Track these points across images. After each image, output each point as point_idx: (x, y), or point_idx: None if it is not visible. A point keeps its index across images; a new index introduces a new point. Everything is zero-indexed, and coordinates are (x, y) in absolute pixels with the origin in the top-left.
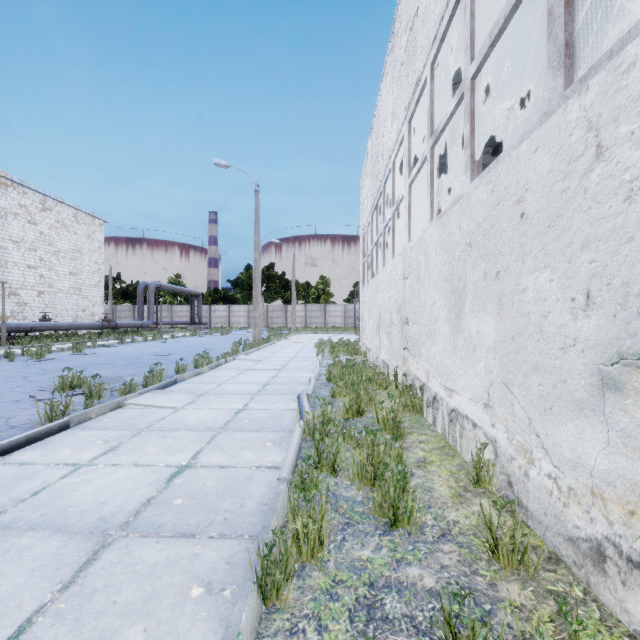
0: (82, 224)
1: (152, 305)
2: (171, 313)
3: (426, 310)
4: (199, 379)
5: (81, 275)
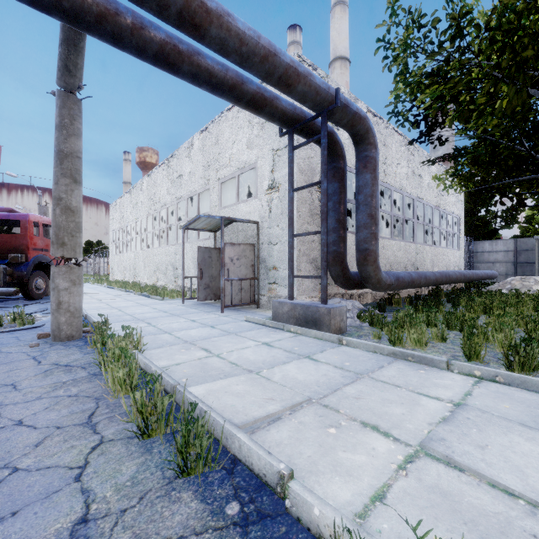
0: None
1: None
2: None
3: (140, 267)
4: None
5: None
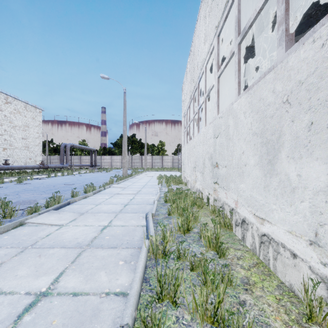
0: (29, 111)
1: (68, 156)
2: (80, 160)
3: (235, 157)
4: (85, 201)
5: (28, 139)
